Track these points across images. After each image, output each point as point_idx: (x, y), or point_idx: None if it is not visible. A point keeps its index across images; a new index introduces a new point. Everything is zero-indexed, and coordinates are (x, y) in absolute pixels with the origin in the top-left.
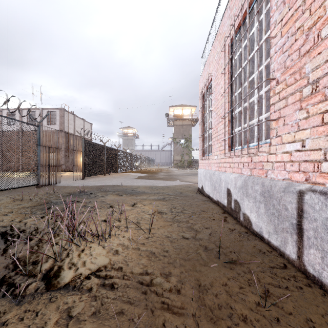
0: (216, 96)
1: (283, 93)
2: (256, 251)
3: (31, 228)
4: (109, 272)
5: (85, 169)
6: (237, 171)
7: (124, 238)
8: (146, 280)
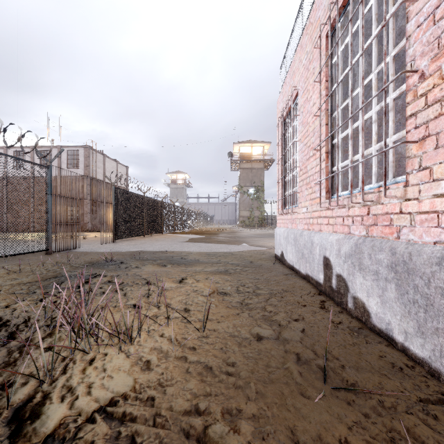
0: (304, 118)
1: (434, 92)
2: (386, 367)
3: (19, 319)
4: (130, 408)
5: (117, 228)
6: (341, 230)
7: (162, 337)
8: (196, 428)
